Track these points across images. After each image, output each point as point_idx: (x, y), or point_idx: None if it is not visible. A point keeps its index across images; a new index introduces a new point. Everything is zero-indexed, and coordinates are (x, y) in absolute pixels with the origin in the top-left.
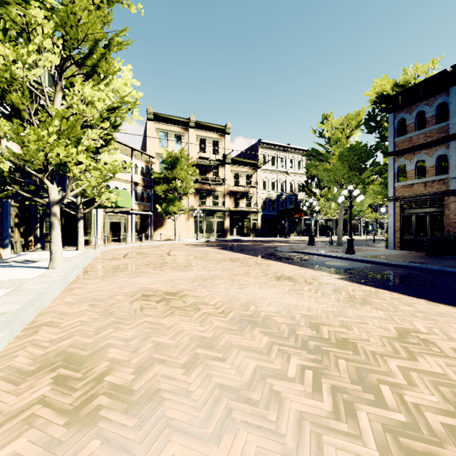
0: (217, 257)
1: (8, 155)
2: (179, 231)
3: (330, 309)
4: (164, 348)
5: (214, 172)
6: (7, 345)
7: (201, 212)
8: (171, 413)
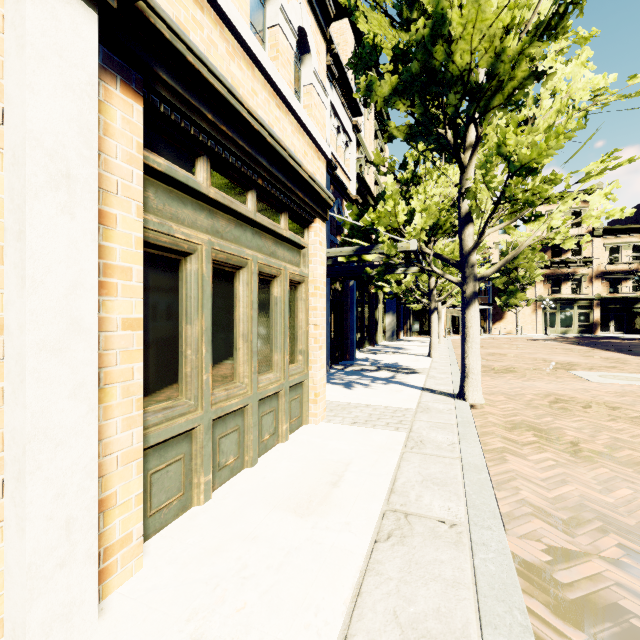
0: (553, 347)
1: (424, 289)
2: (523, 325)
3: (591, 362)
4: (503, 359)
5: (574, 250)
6: (455, 355)
7: (552, 303)
8: (505, 362)
